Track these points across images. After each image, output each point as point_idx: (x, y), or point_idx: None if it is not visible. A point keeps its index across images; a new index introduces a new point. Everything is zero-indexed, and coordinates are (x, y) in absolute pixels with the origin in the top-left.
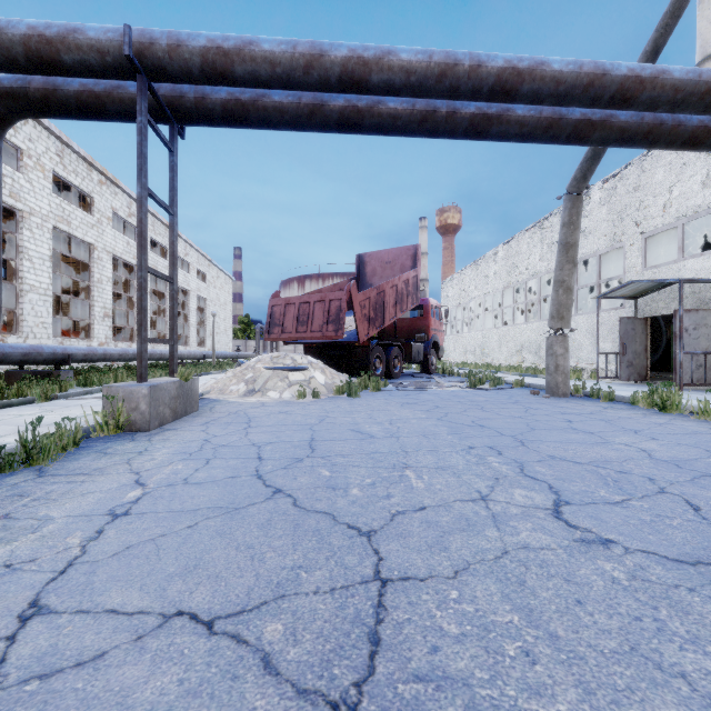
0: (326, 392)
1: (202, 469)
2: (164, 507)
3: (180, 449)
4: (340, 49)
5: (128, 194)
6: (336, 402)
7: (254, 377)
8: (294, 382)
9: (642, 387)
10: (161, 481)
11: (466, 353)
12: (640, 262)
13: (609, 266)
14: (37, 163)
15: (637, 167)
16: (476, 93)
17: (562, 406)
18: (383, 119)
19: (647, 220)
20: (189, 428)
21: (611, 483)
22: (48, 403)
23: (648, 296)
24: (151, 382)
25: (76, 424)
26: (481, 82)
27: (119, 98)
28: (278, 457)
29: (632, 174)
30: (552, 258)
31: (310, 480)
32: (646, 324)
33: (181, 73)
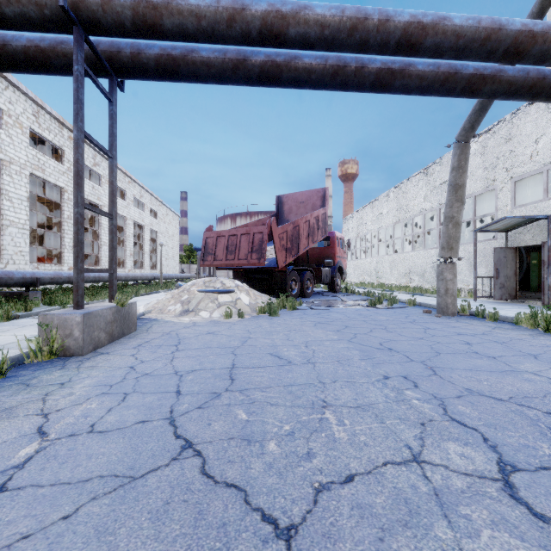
0: (249, 311)
1: (115, 409)
2: (51, 475)
3: (103, 379)
4: (260, 3)
5: (93, 148)
6: (258, 322)
7: (189, 298)
8: (223, 303)
9: (514, 305)
10: (65, 429)
11: (363, 275)
12: (510, 202)
13: (478, 205)
14: (16, 122)
15: (507, 123)
16: (383, 47)
17: (455, 325)
18: (299, 73)
19: (516, 167)
20: (121, 351)
21: (548, 433)
22: (8, 323)
23: (517, 229)
24: (87, 309)
25: (19, 347)
26: (389, 36)
27: (62, 52)
28: (196, 391)
29: (503, 129)
30: (435, 198)
31: (224, 427)
32: (515, 253)
33: (115, 26)
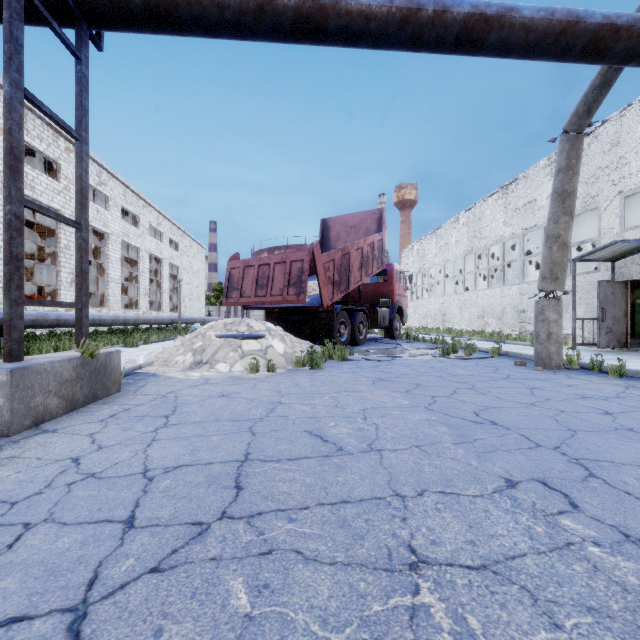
0: (284, 363)
1: None
2: None
3: (8, 488)
4: None
5: (97, 163)
6: (294, 378)
7: (204, 346)
8: (248, 352)
9: (628, 355)
10: None
11: (426, 318)
12: (618, 223)
13: None
14: None
15: (614, 123)
16: None
17: (569, 383)
18: (353, 19)
19: (626, 178)
20: (76, 428)
21: None
22: None
23: (628, 258)
24: (25, 362)
25: None
26: None
27: None
28: (165, 518)
29: (609, 131)
30: (517, 223)
31: None
32: (625, 288)
33: None
